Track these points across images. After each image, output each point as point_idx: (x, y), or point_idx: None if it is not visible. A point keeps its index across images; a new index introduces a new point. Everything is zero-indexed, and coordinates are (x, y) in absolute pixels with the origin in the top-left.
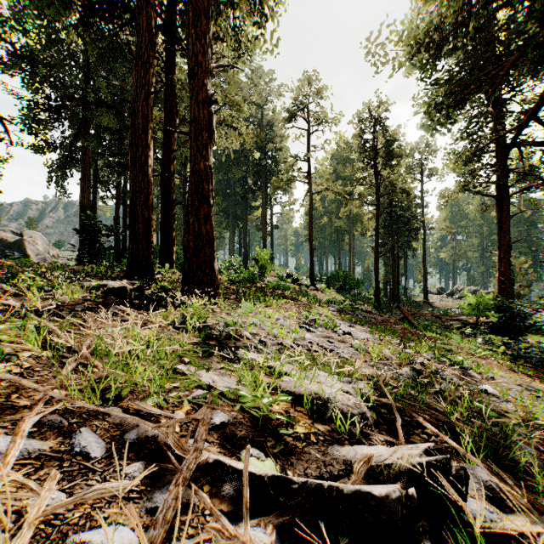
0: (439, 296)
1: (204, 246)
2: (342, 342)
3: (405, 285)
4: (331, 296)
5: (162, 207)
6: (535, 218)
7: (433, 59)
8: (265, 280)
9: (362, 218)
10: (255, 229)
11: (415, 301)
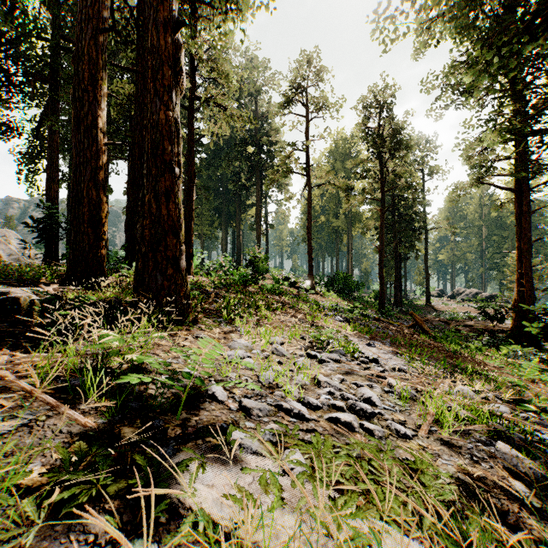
0: (440, 298)
1: (165, 234)
2: (373, 380)
3: (405, 287)
4: (332, 300)
5: (132, 195)
6: (536, 218)
7: (468, 5)
8: (259, 282)
9: (361, 217)
10: (249, 229)
11: (416, 304)
